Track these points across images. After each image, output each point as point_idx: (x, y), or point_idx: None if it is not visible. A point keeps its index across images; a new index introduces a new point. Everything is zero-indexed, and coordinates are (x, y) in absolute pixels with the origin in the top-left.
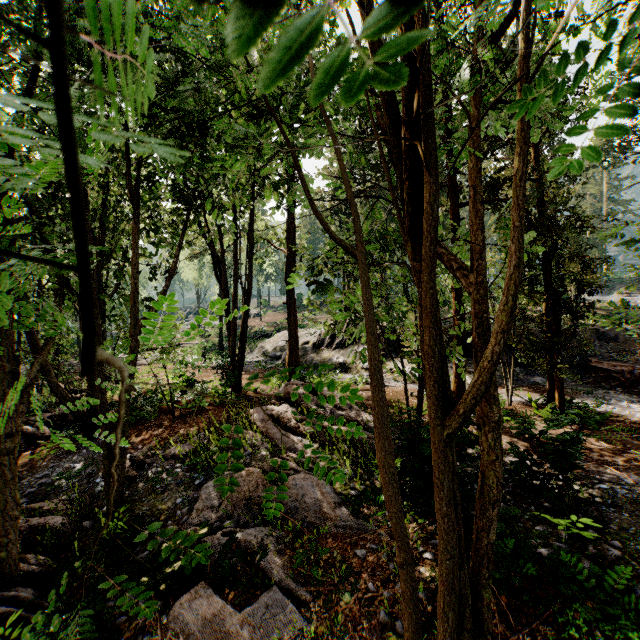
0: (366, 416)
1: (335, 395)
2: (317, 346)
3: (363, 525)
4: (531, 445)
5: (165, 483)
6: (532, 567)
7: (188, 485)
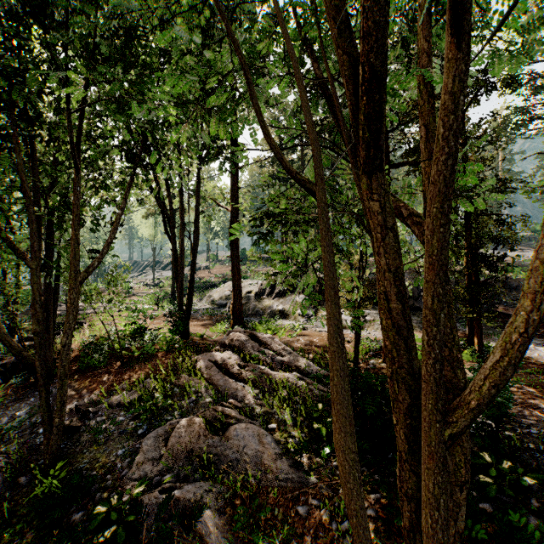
0: (304, 361)
1: (275, 342)
2: (259, 295)
3: (304, 478)
4: None
5: (108, 433)
6: (481, 528)
7: (131, 435)
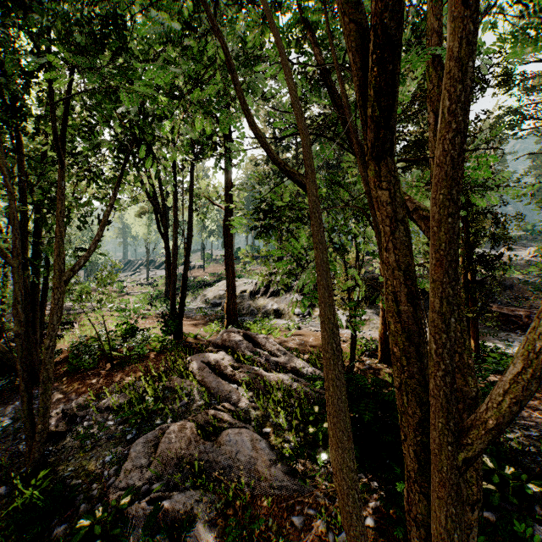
0: (299, 362)
1: (270, 342)
2: (253, 294)
3: (299, 485)
4: None
5: (95, 438)
6: (485, 540)
7: (119, 440)
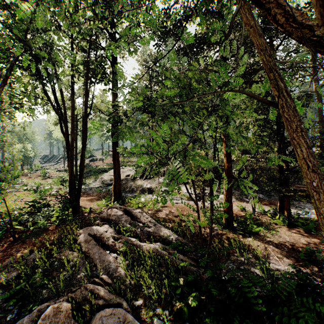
0: (166, 231)
1: (144, 215)
2: (134, 177)
3: None
4: (283, 251)
5: None
6: None
7: None
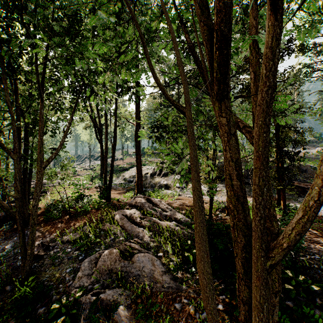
0: (179, 215)
1: (162, 203)
2: (152, 175)
3: (179, 286)
4: None
5: (61, 259)
6: (286, 317)
7: (75, 260)
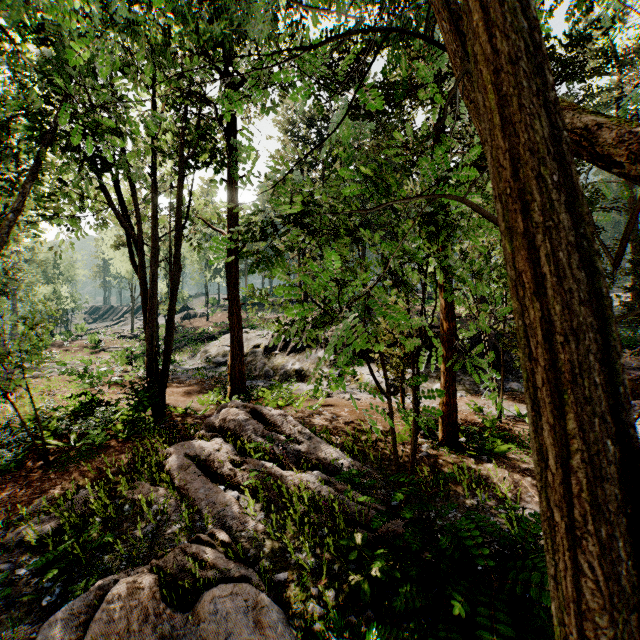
0: (331, 451)
1: (288, 421)
2: (269, 350)
3: None
4: None
5: None
6: None
7: (28, 609)
